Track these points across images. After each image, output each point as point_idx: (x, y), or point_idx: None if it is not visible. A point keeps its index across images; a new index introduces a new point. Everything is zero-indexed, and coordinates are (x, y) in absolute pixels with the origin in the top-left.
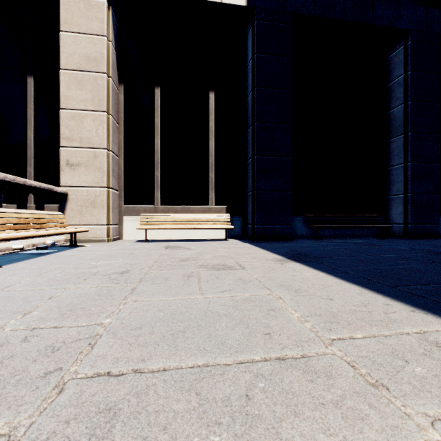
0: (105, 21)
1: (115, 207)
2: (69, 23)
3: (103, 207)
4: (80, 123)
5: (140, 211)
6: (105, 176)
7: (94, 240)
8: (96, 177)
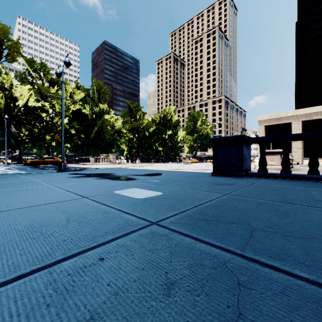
0: (301, 127)
1: (301, 158)
2: (293, 128)
3: (300, 159)
4: (296, 145)
5: (307, 159)
6: (301, 153)
7: (298, 164)
8: (299, 153)
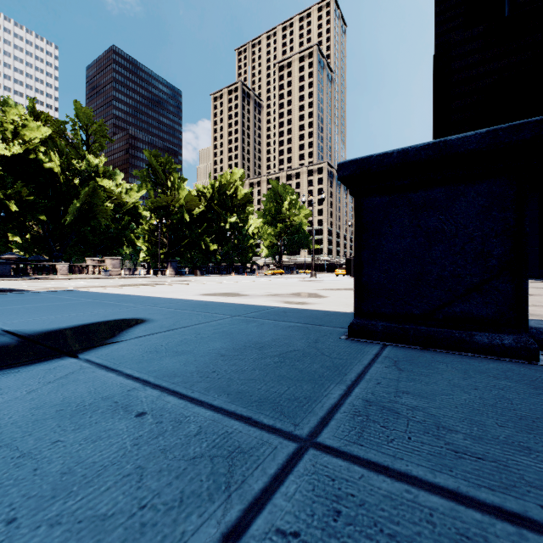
0: None
1: None
2: None
3: None
4: None
5: None
6: None
7: None
8: None
